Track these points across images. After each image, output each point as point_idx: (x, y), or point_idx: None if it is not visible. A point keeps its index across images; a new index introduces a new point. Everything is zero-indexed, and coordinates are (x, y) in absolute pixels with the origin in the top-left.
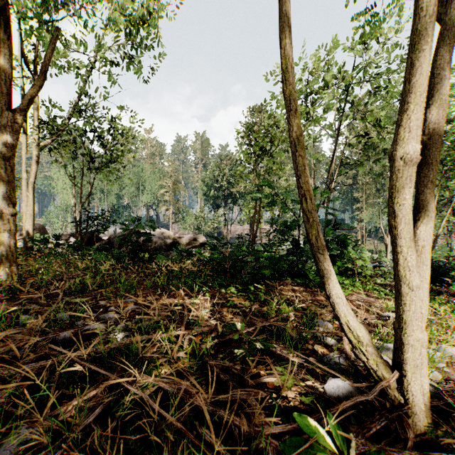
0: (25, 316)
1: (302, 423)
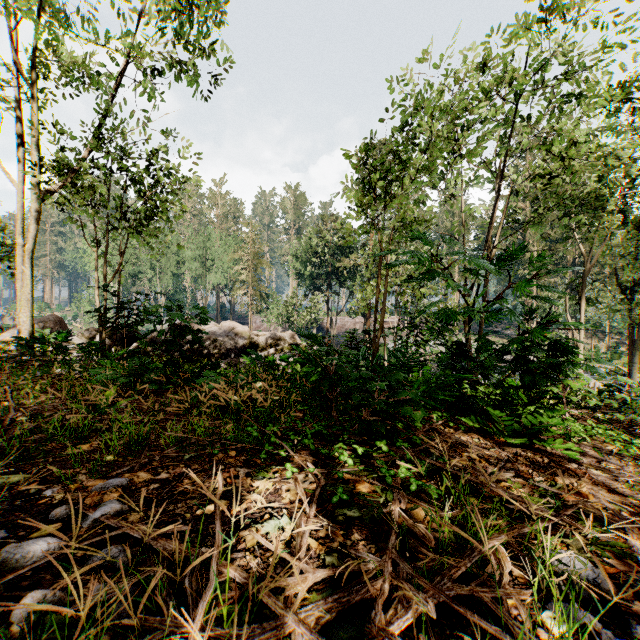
0: None
1: None
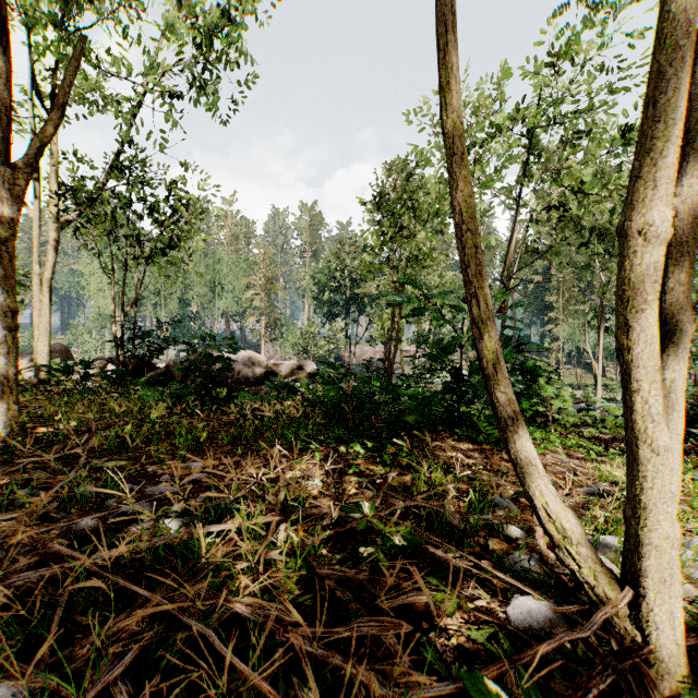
0: (25, 491)
1: (475, 687)
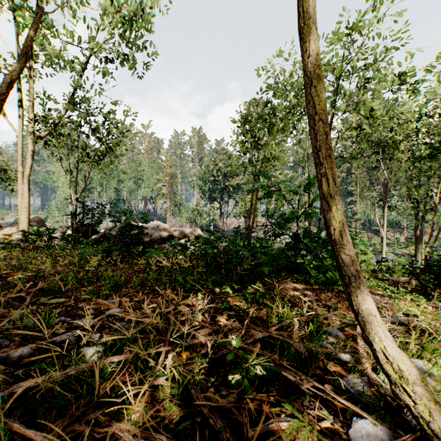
0: None
1: None
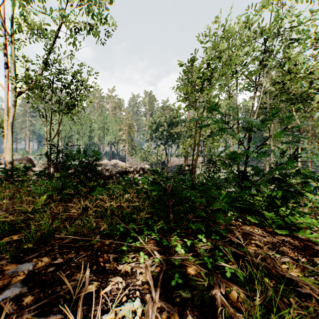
0: None
1: None
